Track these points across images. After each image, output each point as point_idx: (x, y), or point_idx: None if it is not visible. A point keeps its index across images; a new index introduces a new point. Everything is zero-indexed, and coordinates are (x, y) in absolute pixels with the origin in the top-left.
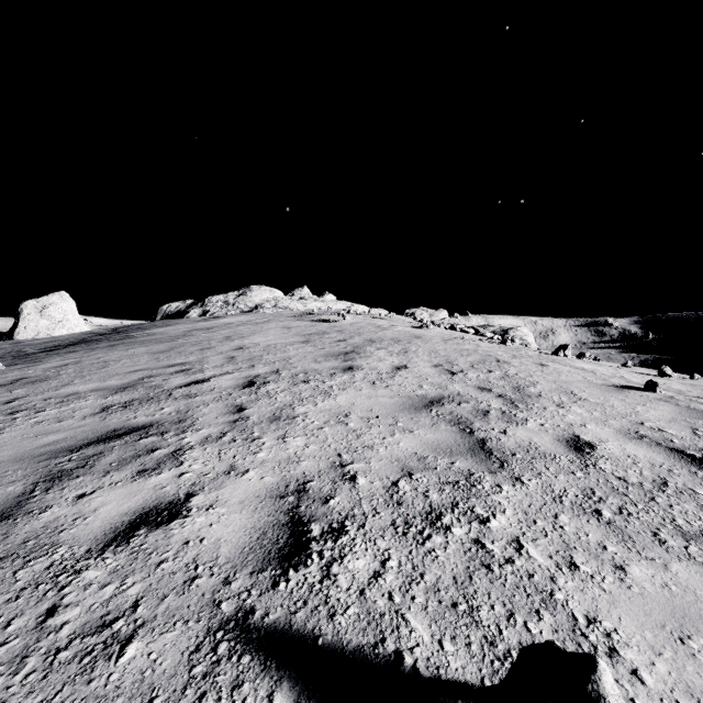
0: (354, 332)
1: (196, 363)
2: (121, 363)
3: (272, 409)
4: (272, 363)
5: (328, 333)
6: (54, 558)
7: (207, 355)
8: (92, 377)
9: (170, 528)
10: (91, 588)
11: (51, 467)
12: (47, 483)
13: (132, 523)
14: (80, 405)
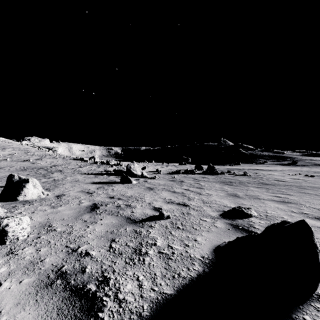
0: (2, 146)
1: None
2: None
3: None
4: None
5: None
6: None
7: None
8: None
9: None
10: None
11: None
12: None
13: None
14: None
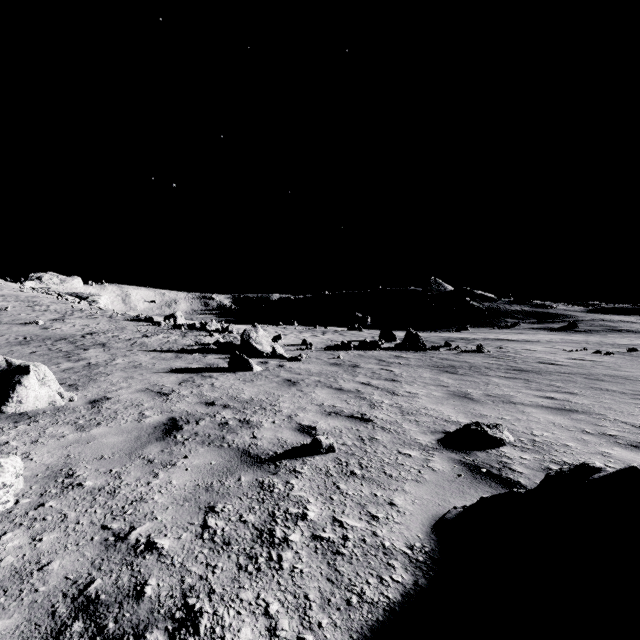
0: None
1: None
2: None
3: None
4: None
5: None
6: None
7: None
8: None
9: None
10: None
11: None
12: None
13: None
14: None
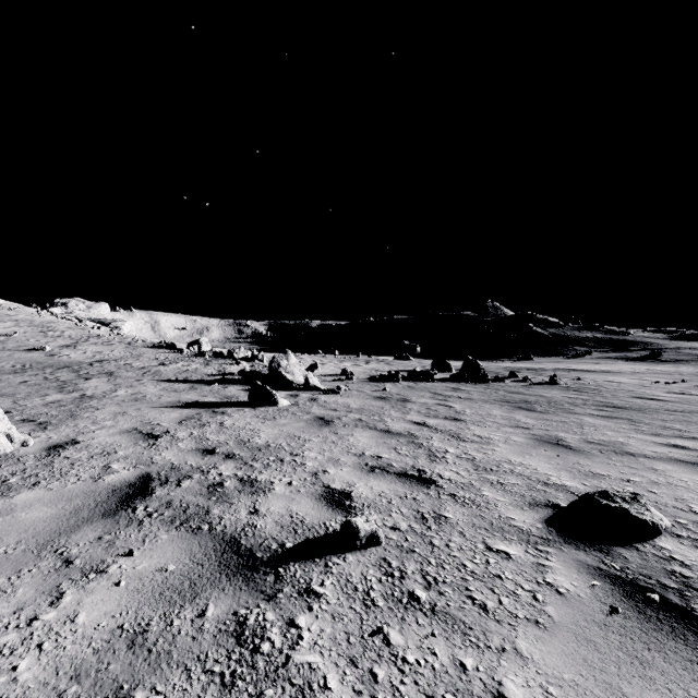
0: None
1: None
2: None
3: None
4: None
5: None
6: None
7: None
8: None
9: None
10: None
11: None
12: None
13: None
14: None
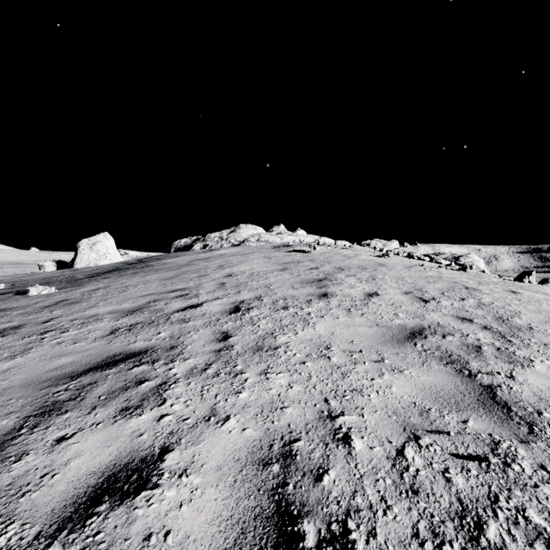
0: (324, 260)
1: (193, 288)
2: (137, 287)
3: (255, 337)
4: (256, 289)
5: (302, 262)
6: None
7: (202, 281)
8: (113, 300)
9: (134, 506)
10: None
11: (48, 397)
12: (37, 418)
13: (96, 490)
14: (95, 327)
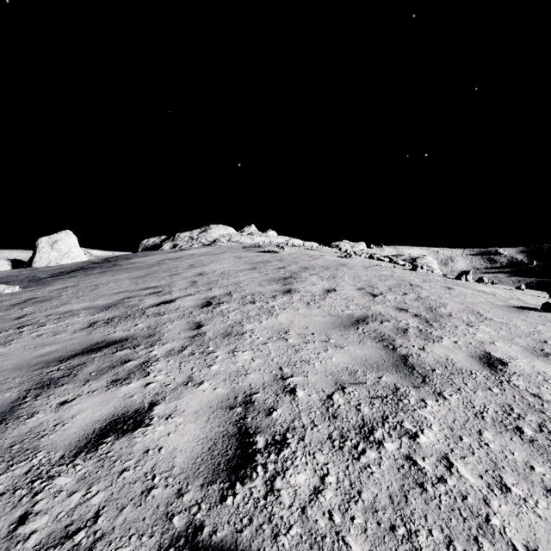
0: (291, 261)
1: (165, 286)
2: (108, 286)
3: (225, 326)
4: (226, 286)
5: (271, 262)
6: (33, 463)
7: (174, 280)
8: (85, 297)
9: (134, 436)
10: (60, 495)
11: (42, 375)
12: (37, 390)
13: (102, 430)
14: (73, 321)
